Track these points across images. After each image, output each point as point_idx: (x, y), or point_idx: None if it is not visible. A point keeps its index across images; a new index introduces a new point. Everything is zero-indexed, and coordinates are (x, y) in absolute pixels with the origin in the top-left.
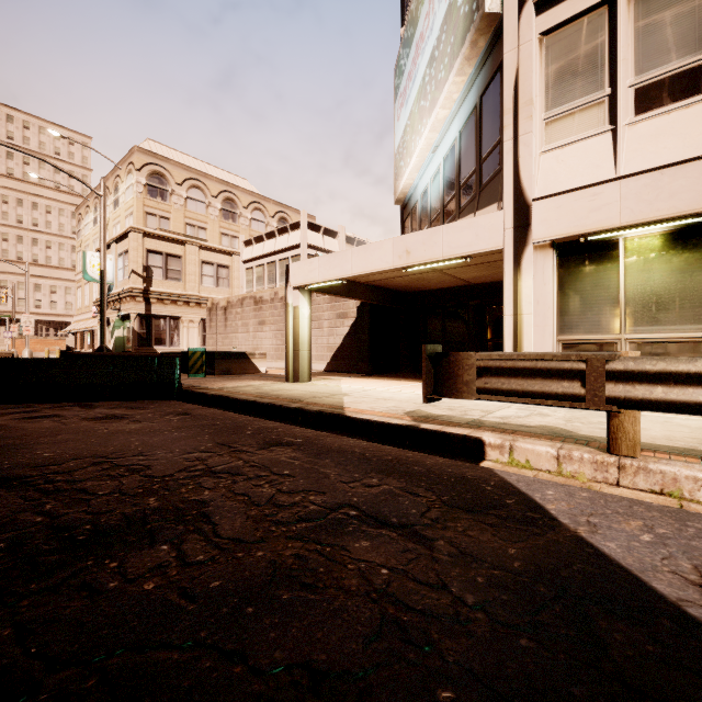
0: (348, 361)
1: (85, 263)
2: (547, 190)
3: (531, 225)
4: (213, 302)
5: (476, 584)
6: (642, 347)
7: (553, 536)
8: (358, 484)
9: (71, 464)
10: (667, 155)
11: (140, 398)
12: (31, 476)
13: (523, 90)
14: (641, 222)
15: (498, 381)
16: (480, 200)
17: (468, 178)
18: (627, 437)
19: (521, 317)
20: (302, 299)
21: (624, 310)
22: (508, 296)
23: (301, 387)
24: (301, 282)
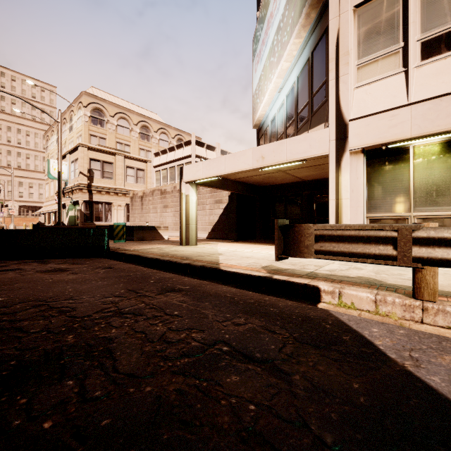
0: (222, 231)
1: (49, 167)
2: (359, 113)
3: (348, 137)
4: (134, 193)
5: (331, 421)
6: (426, 221)
7: (386, 371)
8: (229, 323)
9: (18, 306)
10: (444, 87)
11: (80, 257)
12: None
13: (342, 45)
14: (426, 134)
15: (330, 245)
16: (312, 122)
17: (303, 108)
18: (429, 286)
19: (341, 201)
20: (191, 190)
21: (413, 196)
22: (332, 187)
23: (190, 249)
24: (190, 178)
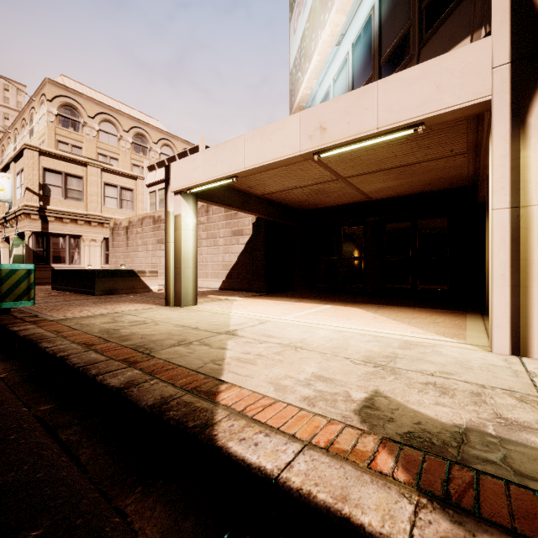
0: (243, 279)
1: None
2: None
3: None
4: (115, 222)
5: None
6: None
7: None
8: None
9: None
10: None
11: None
12: None
13: None
14: None
15: None
16: (423, 57)
17: (397, 42)
18: None
19: (528, 211)
20: (185, 207)
21: None
22: (500, 177)
23: (176, 316)
24: (182, 184)
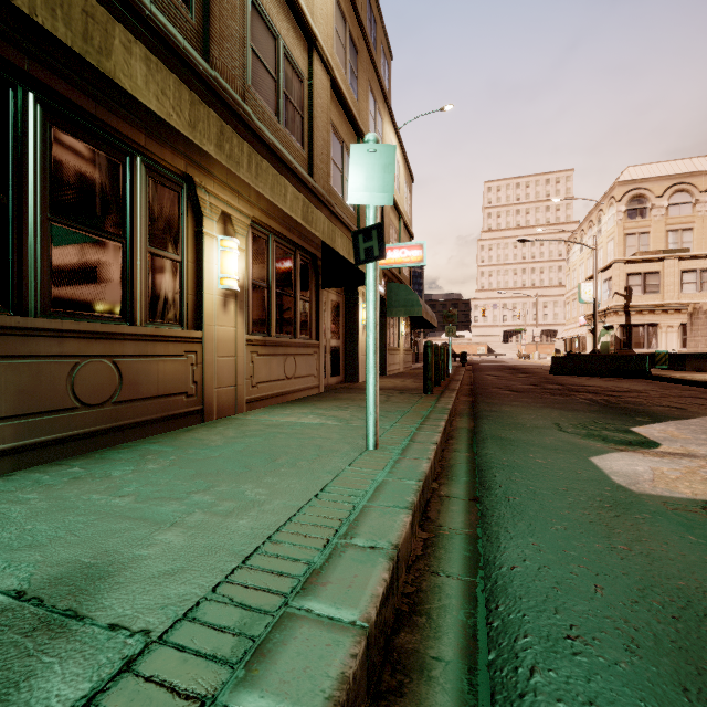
0: None
1: (579, 292)
2: None
3: None
4: (694, 307)
5: None
6: None
7: None
8: None
9: (605, 386)
10: None
11: (625, 377)
12: (595, 386)
13: None
14: None
15: None
16: None
17: None
18: None
19: None
20: None
21: None
22: None
23: None
24: None
